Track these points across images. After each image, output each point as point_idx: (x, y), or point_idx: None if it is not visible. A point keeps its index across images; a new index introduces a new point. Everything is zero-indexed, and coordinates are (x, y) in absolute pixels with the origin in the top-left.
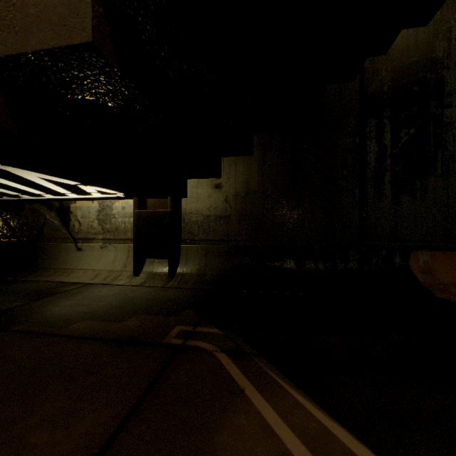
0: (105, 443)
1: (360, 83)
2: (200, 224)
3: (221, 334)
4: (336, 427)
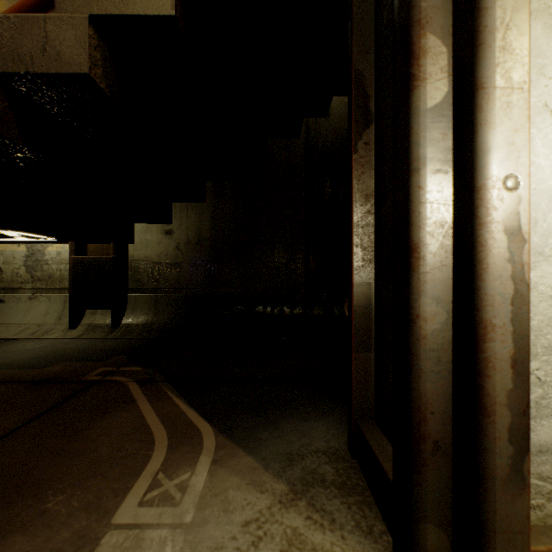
0: (6, 434)
1: (305, 141)
2: (150, 272)
3: (142, 371)
4: (191, 411)
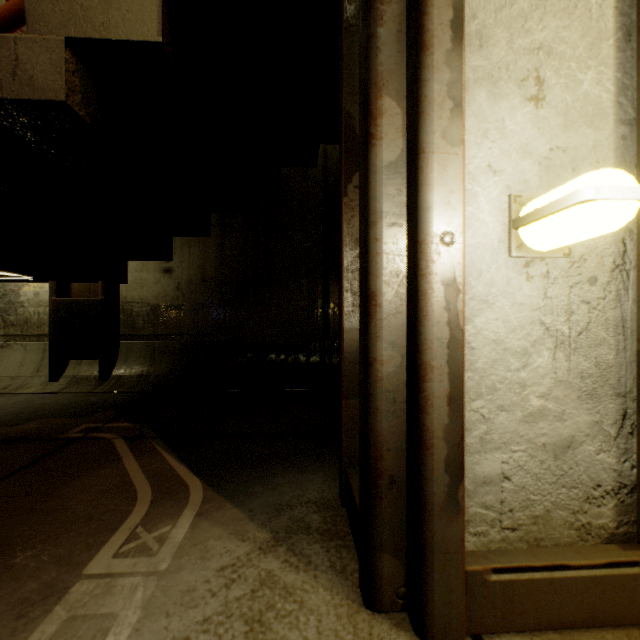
0: None
1: (323, 170)
2: (146, 316)
3: (132, 426)
4: (181, 467)
